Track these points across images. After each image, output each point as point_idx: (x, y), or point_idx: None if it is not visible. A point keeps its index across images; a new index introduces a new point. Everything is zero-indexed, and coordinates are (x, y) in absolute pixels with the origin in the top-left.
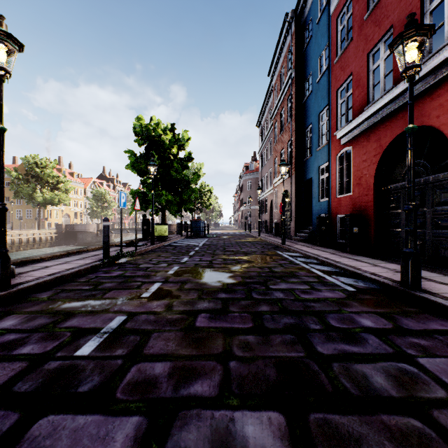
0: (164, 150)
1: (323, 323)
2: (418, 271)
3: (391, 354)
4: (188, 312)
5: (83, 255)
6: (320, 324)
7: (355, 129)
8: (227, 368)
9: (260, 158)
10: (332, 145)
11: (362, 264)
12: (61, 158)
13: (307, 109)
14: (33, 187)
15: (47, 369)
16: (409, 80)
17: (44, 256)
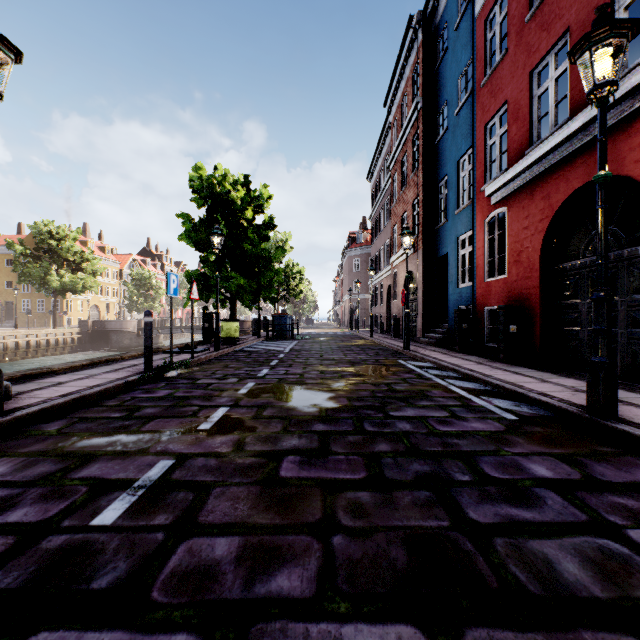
0: (234, 214)
1: (474, 471)
2: (614, 391)
3: (585, 523)
4: (268, 454)
5: (115, 365)
6: (469, 473)
7: (512, 181)
8: (329, 547)
9: (372, 225)
10: (477, 206)
11: (525, 379)
12: (86, 226)
13: (441, 154)
14: (46, 268)
15: (45, 548)
16: (599, 104)
17: (57, 367)
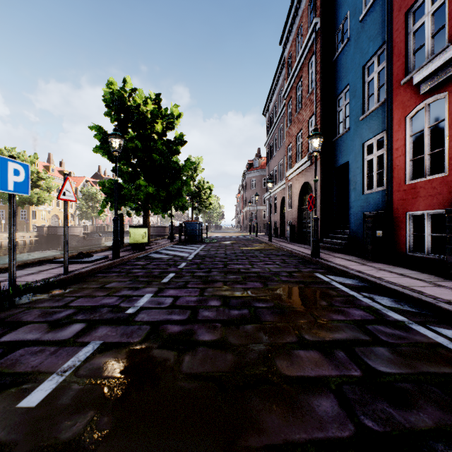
0: (144, 126)
1: None
2: None
3: None
4: None
5: None
6: None
7: None
8: None
9: (267, 151)
10: (394, 103)
11: None
12: (51, 155)
13: (340, 67)
14: None
15: None
16: None
17: None
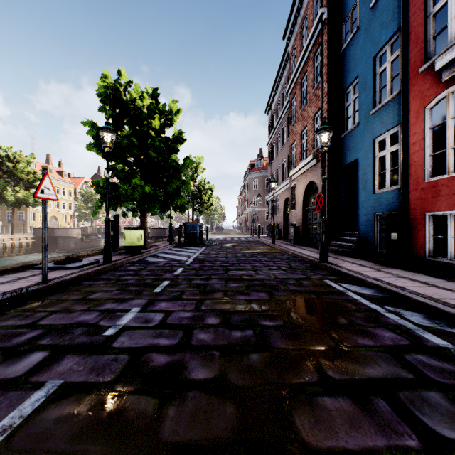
0: (141, 122)
1: None
2: None
3: None
4: None
5: None
6: None
7: None
8: None
9: (270, 150)
10: (411, 94)
11: None
12: (49, 156)
13: (349, 59)
14: (2, 185)
15: None
16: None
17: None
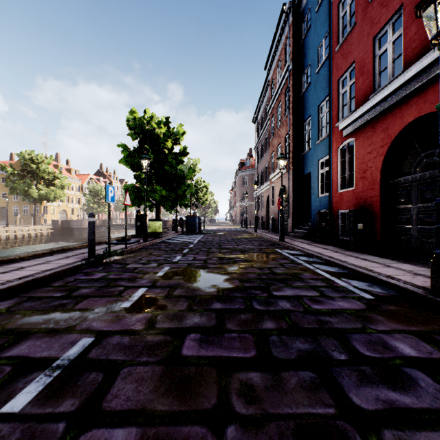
0: (159, 144)
1: (349, 349)
2: None
3: None
4: (174, 331)
5: (68, 253)
6: (344, 351)
7: (359, 119)
8: None
9: (256, 154)
10: (332, 138)
11: (373, 264)
12: (58, 155)
13: (305, 102)
14: (28, 183)
15: None
16: None
17: (23, 255)
